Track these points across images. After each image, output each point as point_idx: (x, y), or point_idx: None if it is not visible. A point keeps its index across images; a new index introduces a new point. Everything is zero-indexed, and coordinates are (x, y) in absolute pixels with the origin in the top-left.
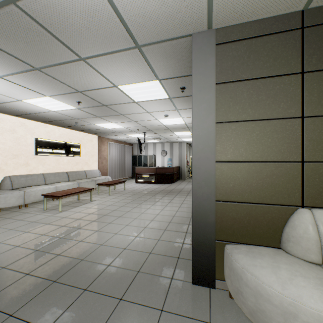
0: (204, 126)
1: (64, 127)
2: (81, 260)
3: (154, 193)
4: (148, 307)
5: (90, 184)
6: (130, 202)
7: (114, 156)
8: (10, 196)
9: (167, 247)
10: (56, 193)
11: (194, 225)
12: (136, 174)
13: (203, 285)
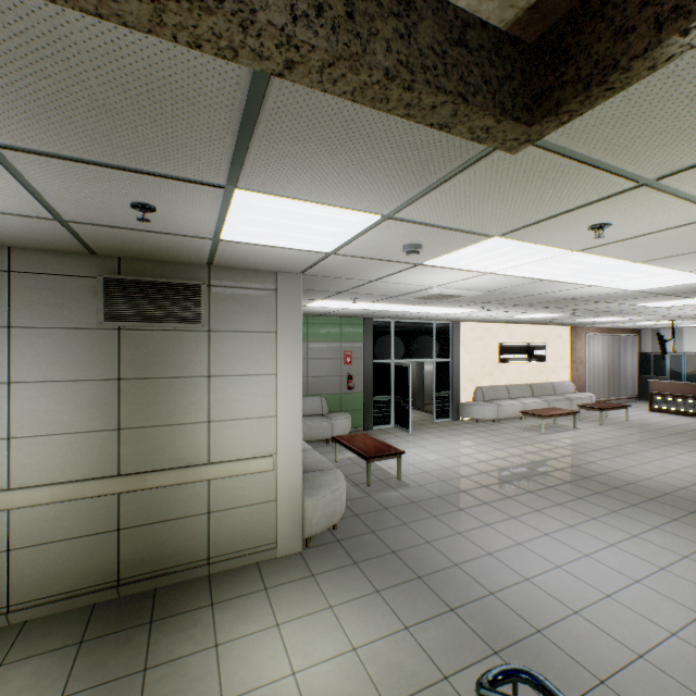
0: None
1: (525, 324)
2: (600, 473)
3: (695, 434)
4: (677, 508)
5: (562, 404)
6: (643, 440)
7: (598, 358)
8: (487, 409)
9: None
10: (533, 411)
11: None
12: (650, 394)
13: None
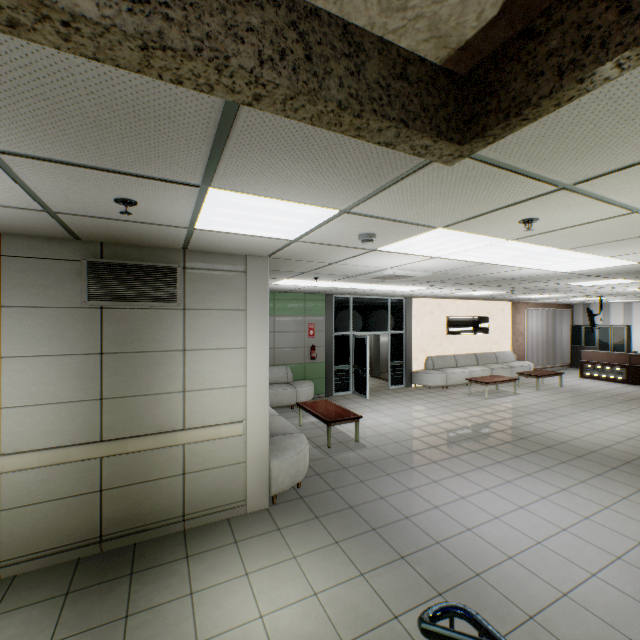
0: None
1: (471, 300)
2: (535, 434)
3: (620, 398)
4: (601, 464)
5: (504, 372)
6: (574, 404)
7: (536, 330)
8: (437, 376)
9: (628, 449)
10: (478, 378)
11: None
12: (581, 362)
13: None
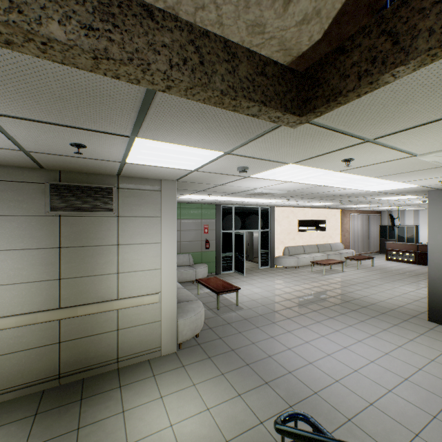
0: (435, 239)
1: (314, 208)
2: (355, 299)
3: (411, 274)
4: (397, 318)
5: (336, 256)
6: (381, 278)
7: (357, 228)
8: (291, 260)
9: (415, 307)
10: (318, 261)
11: (428, 290)
12: (386, 250)
13: (434, 322)
